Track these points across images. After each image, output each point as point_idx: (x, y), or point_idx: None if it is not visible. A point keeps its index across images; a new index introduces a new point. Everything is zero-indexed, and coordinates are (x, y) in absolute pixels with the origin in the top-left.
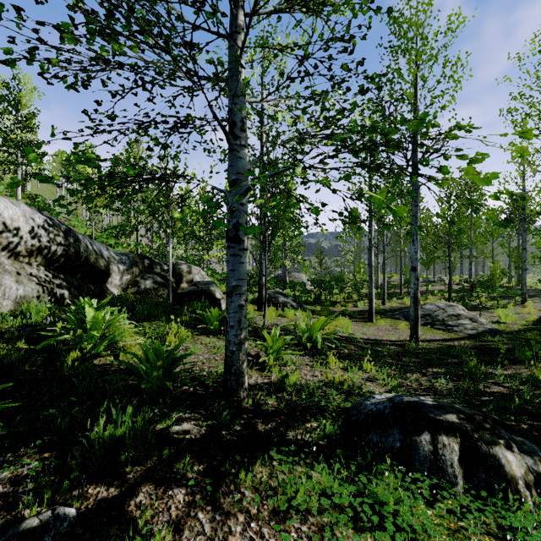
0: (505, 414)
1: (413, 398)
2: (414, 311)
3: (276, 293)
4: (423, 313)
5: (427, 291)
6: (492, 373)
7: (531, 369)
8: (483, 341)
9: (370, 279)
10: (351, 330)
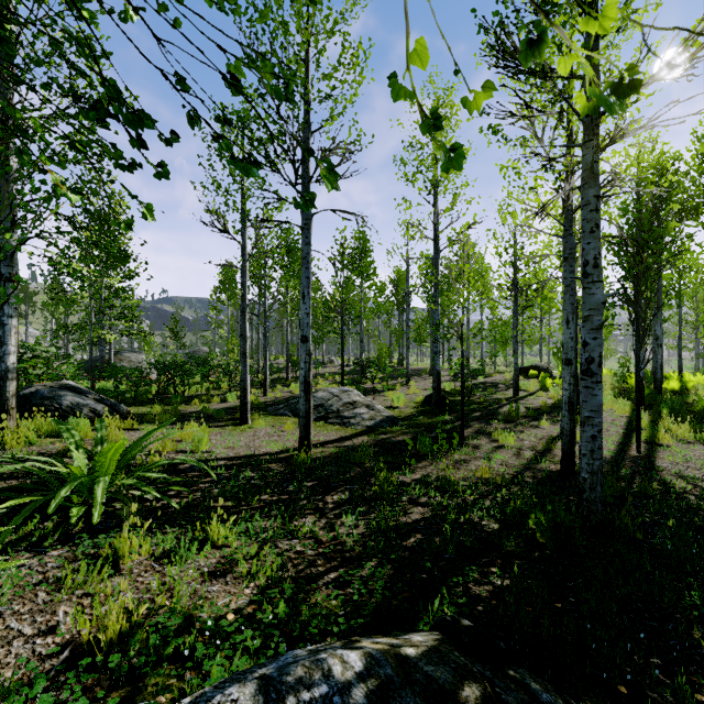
0: (451, 576)
1: (316, 691)
2: (305, 403)
3: (59, 389)
4: (315, 403)
5: (317, 374)
6: (405, 484)
7: (436, 465)
8: (383, 433)
9: (244, 358)
10: (206, 445)
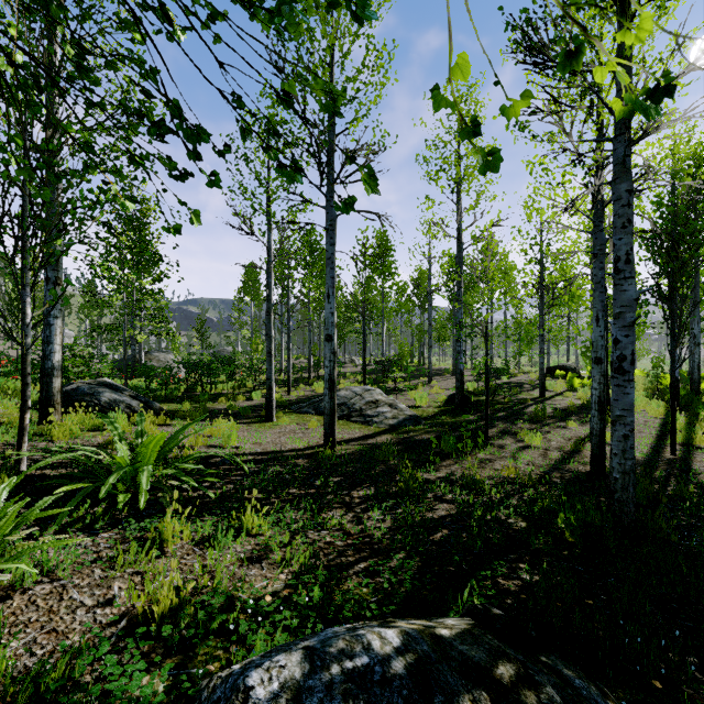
0: (479, 570)
1: (358, 661)
2: (330, 401)
3: (97, 386)
4: (338, 402)
5: (339, 374)
6: (430, 481)
7: (460, 464)
8: (406, 432)
9: (269, 357)
10: (235, 440)
